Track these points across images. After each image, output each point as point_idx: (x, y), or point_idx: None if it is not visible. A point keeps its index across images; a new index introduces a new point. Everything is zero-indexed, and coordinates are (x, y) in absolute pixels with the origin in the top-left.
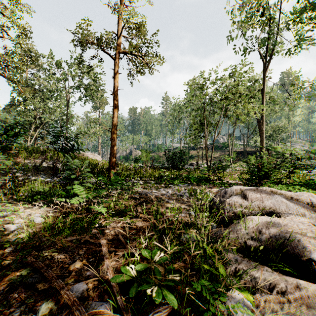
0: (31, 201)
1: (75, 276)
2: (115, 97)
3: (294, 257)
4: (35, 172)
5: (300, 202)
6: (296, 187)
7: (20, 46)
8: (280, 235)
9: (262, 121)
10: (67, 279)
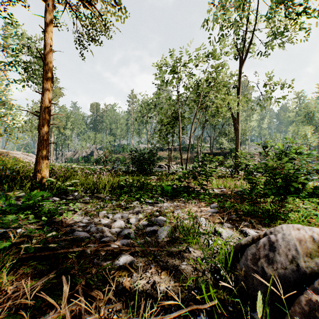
0: None
1: None
2: (47, 61)
3: None
4: None
5: None
6: (314, 200)
7: None
8: None
9: (238, 119)
10: None
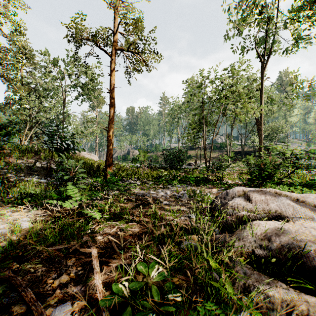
0: (21, 204)
1: (60, 295)
2: (112, 95)
3: (311, 270)
4: (28, 172)
5: (307, 204)
6: (298, 187)
7: (14, 43)
8: (293, 243)
9: (261, 121)
10: (49, 299)
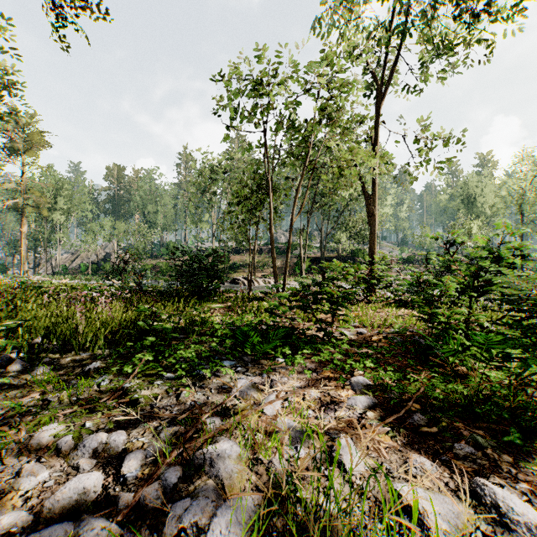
0: None
1: None
2: None
3: None
4: None
5: None
6: None
7: None
8: None
9: (373, 197)
10: None
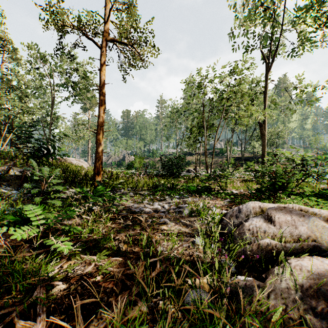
0: None
1: None
2: (101, 92)
3: None
4: None
5: None
6: (312, 198)
7: None
8: None
9: (264, 125)
10: None
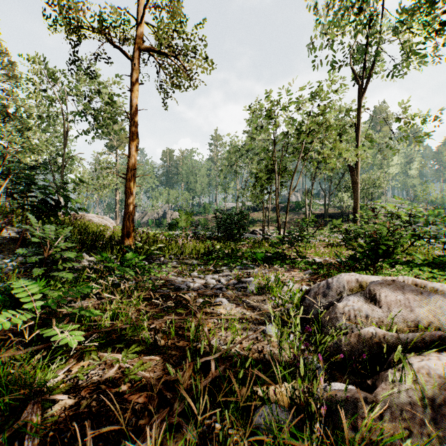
0: None
1: None
2: (133, 121)
3: None
4: None
5: None
6: (425, 269)
7: None
8: None
9: (357, 169)
10: None
